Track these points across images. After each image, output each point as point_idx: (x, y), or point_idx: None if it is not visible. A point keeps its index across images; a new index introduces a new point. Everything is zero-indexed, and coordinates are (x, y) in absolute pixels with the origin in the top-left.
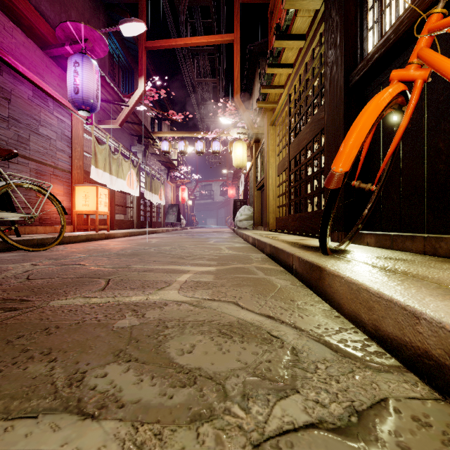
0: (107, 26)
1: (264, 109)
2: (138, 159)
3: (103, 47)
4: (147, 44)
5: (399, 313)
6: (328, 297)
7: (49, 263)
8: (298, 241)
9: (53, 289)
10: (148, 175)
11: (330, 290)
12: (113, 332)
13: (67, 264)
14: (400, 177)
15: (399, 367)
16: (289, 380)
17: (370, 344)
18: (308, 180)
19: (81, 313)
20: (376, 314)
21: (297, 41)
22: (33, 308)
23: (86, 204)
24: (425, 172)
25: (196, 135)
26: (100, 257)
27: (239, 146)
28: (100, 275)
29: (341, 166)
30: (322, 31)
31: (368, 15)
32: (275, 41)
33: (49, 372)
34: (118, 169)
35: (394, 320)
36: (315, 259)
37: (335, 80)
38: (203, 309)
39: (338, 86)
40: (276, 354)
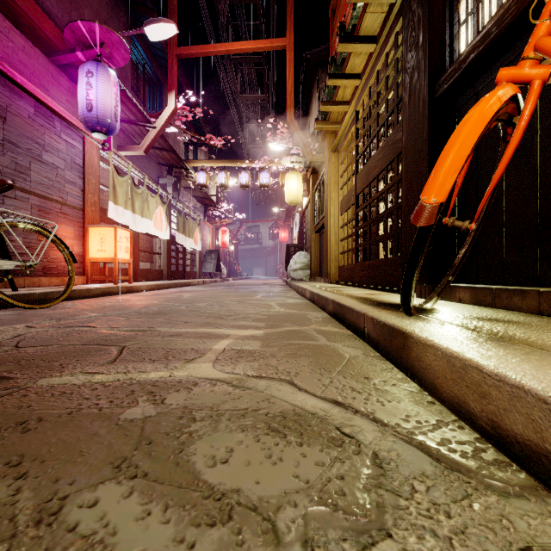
0: (129, 28)
1: (324, 131)
2: (167, 194)
3: (123, 53)
4: (178, 51)
5: (535, 407)
6: (417, 373)
7: (49, 324)
8: (369, 296)
9: (46, 361)
10: (180, 214)
11: (419, 364)
12: (117, 427)
13: (73, 325)
14: (503, 213)
15: (535, 488)
16: (374, 513)
17: (485, 447)
18: (380, 219)
19: (78, 397)
20: (494, 405)
21: (366, 45)
22: (13, 389)
23: (102, 249)
24: (538, 206)
25: (240, 164)
26: (117, 317)
27: (293, 178)
28: (112, 341)
29: (434, 196)
30: (398, 30)
31: (460, 5)
32: (339, 44)
33: (11, 497)
34: (143, 206)
35: (525, 416)
36: (395, 320)
37: (416, 90)
38: (246, 390)
39: (421, 97)
40: (351, 464)
